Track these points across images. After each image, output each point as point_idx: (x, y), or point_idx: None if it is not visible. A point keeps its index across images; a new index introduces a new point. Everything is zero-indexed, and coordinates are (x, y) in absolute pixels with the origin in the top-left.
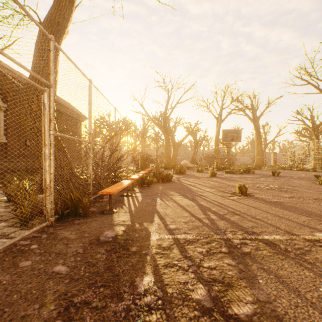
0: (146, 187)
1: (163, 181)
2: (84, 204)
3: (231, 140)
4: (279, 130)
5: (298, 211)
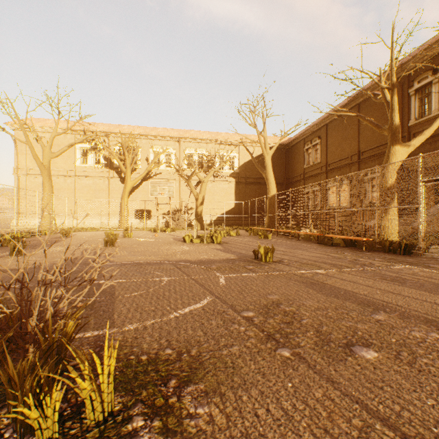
0: None
1: None
2: None
3: None
4: None
5: (333, 290)
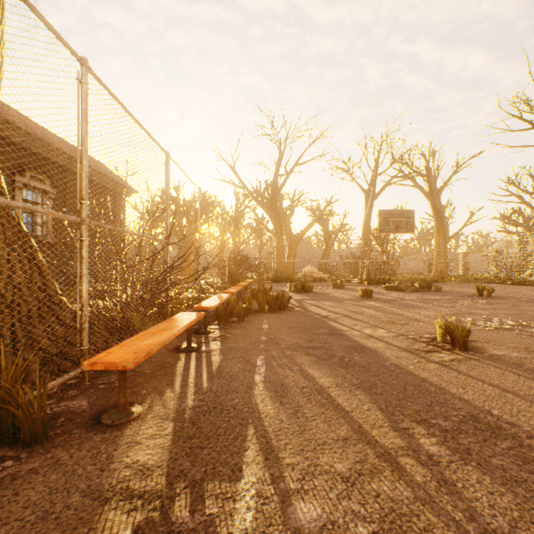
0: (236, 325)
1: (272, 309)
2: (26, 406)
3: (395, 229)
4: (471, 214)
5: None
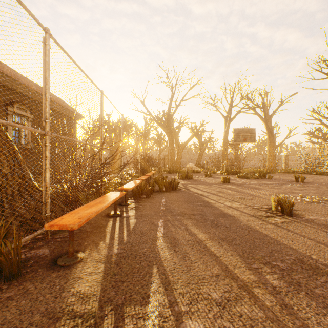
0: (145, 200)
1: (167, 190)
2: (6, 254)
3: (243, 140)
4: (290, 131)
5: None
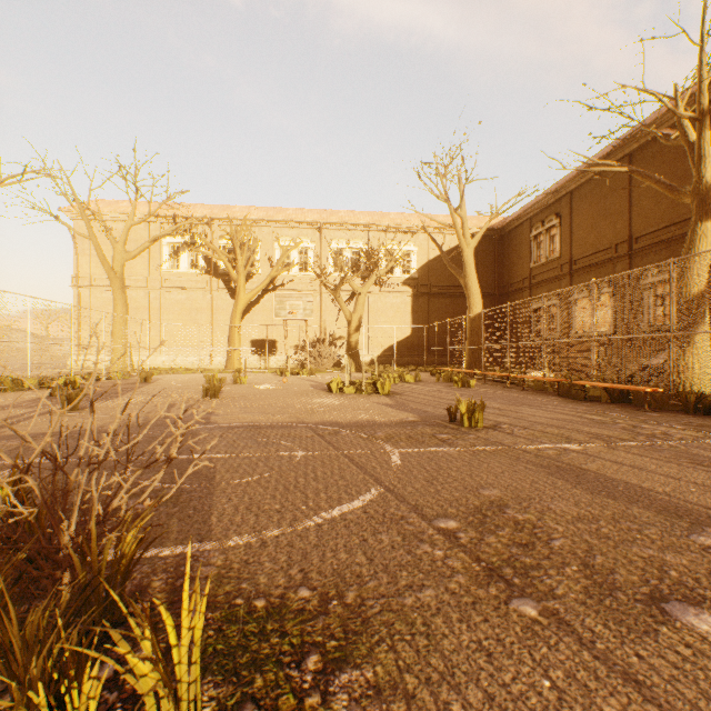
0: None
1: None
2: None
3: None
4: None
5: (603, 483)
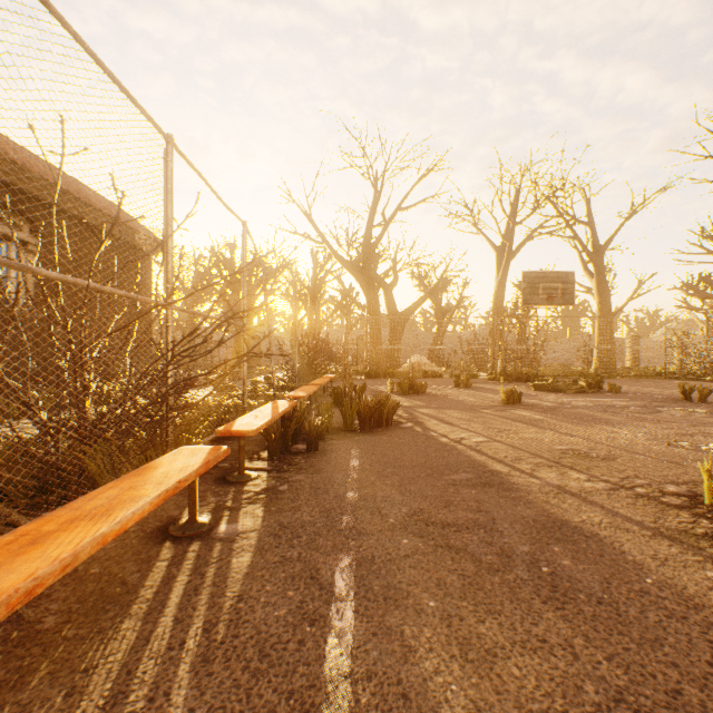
0: (300, 461)
1: (366, 427)
2: None
3: (546, 299)
4: (640, 283)
5: None
